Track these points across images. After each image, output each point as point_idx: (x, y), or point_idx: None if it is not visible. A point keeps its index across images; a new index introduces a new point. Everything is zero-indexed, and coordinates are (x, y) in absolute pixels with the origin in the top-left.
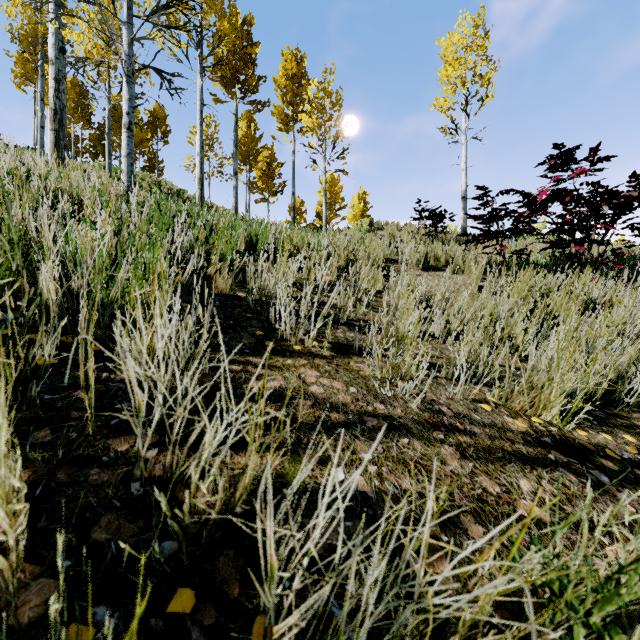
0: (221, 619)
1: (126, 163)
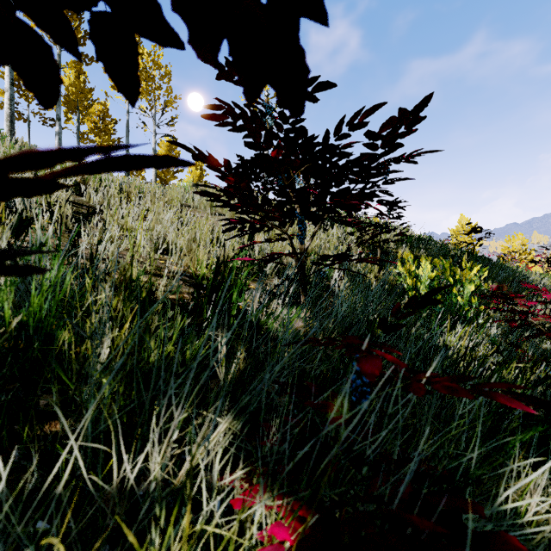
0: None
1: None
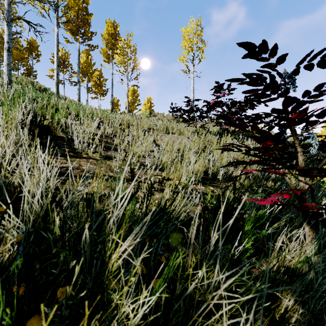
0: (15, 213)
1: (6, 69)
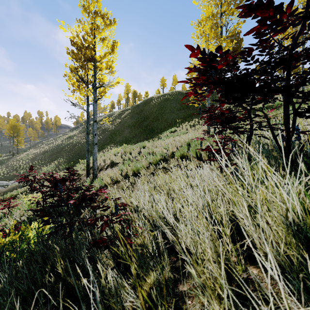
0: None
1: None
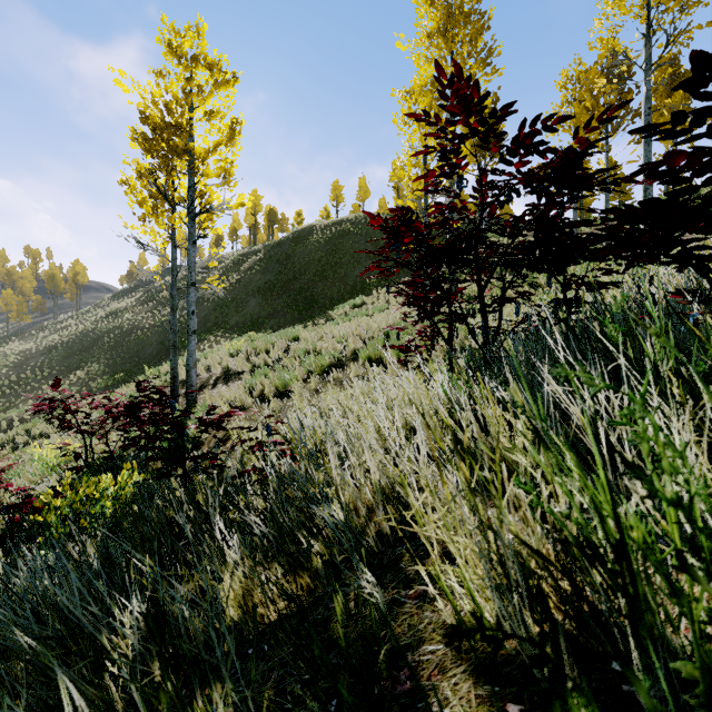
0: None
1: None
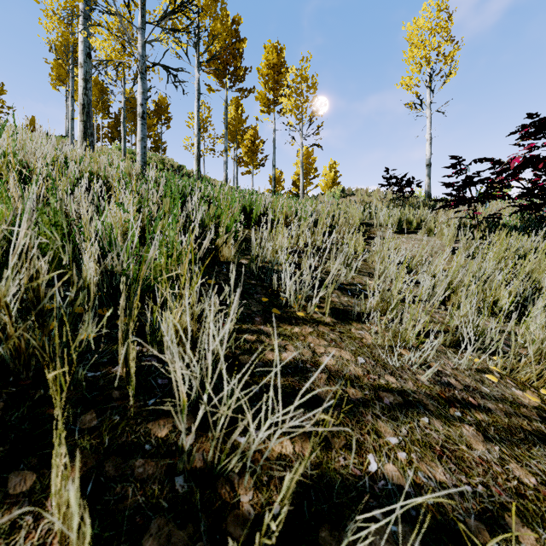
0: None
1: (140, 146)
